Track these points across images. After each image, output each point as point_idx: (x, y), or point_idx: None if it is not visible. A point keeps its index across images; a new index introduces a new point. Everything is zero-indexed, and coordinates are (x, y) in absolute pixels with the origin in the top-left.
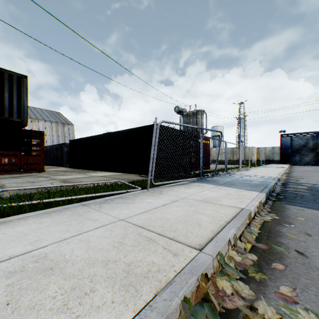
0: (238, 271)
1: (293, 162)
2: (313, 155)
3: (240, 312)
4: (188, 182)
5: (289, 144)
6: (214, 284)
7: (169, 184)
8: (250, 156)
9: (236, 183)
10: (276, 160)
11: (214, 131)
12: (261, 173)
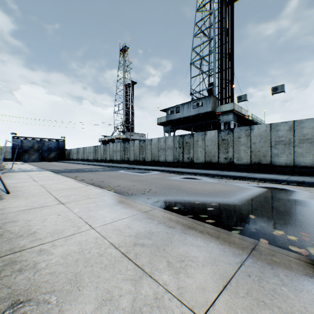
0: None
1: (25, 159)
2: (38, 154)
3: None
4: (2, 173)
5: (21, 145)
6: None
7: None
8: None
9: (30, 171)
10: (9, 158)
11: None
12: (25, 167)
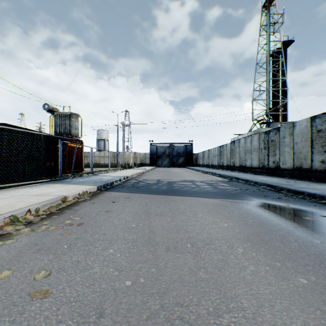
0: (26, 223)
1: (158, 165)
2: (169, 160)
3: (9, 233)
4: (40, 184)
5: (155, 151)
6: (1, 229)
7: (16, 187)
8: (128, 160)
9: (87, 182)
10: (147, 163)
11: (99, 135)
12: (121, 174)
